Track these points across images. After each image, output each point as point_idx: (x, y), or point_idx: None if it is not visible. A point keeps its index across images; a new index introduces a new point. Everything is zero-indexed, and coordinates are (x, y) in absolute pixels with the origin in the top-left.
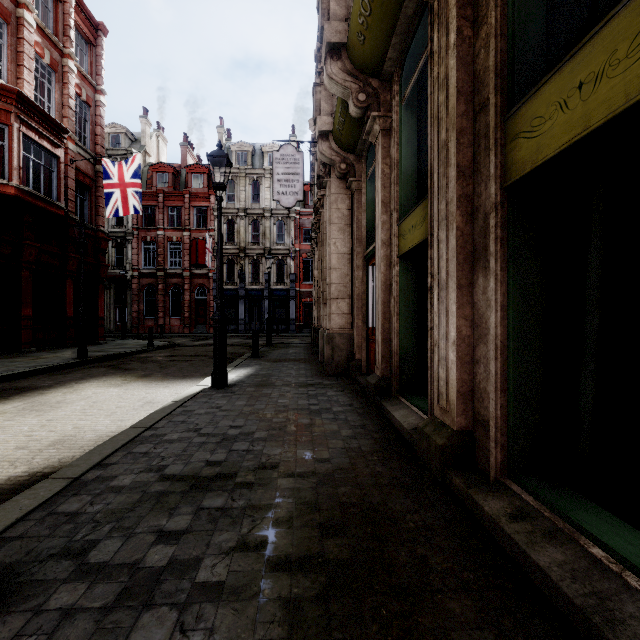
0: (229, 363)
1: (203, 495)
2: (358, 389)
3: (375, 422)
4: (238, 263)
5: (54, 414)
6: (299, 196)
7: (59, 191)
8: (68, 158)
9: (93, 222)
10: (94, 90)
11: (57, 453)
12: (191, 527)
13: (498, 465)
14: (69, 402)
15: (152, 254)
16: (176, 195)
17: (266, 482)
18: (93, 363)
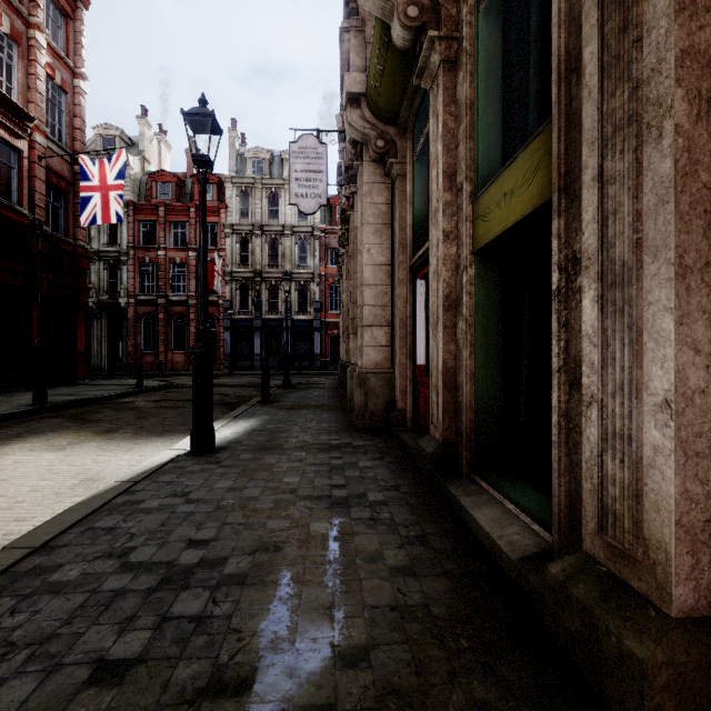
0: (231, 411)
1: None
2: (404, 455)
3: (442, 528)
4: (253, 289)
5: None
6: (322, 199)
7: (21, 193)
8: (35, 154)
9: (70, 235)
10: (72, 73)
11: None
12: None
13: None
14: None
15: (151, 278)
16: (180, 209)
17: None
18: (53, 411)
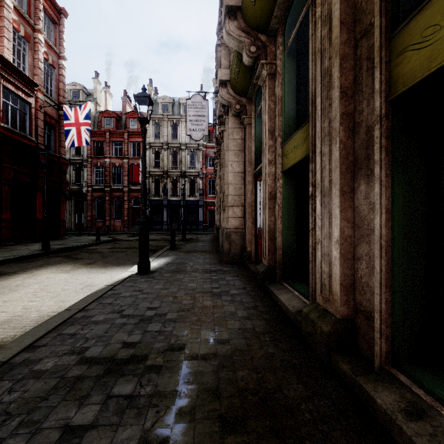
0: (154, 253)
1: (115, 380)
2: (249, 274)
3: (264, 304)
4: (162, 182)
5: (10, 296)
6: (205, 132)
7: (31, 128)
8: (38, 105)
9: (57, 151)
10: (58, 56)
11: (2, 333)
12: (97, 420)
13: (383, 354)
14: (25, 286)
15: (101, 175)
16: (118, 133)
17: (173, 365)
18: (53, 253)
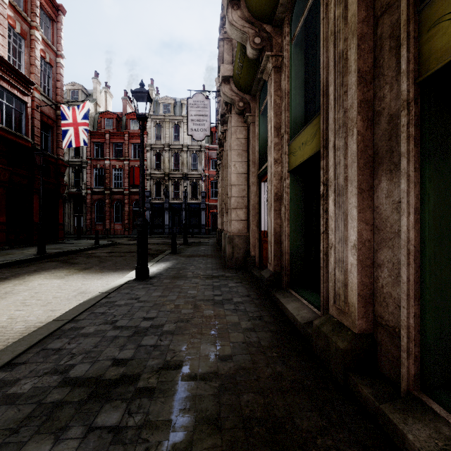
0: (154, 258)
1: (99, 407)
2: (253, 281)
3: (270, 313)
4: (164, 184)
5: None
6: (207, 132)
7: (27, 128)
8: (35, 104)
9: (55, 152)
10: (55, 55)
11: None
12: None
13: (411, 377)
14: (15, 293)
15: (101, 177)
16: (119, 135)
17: (168, 387)
18: (49, 258)
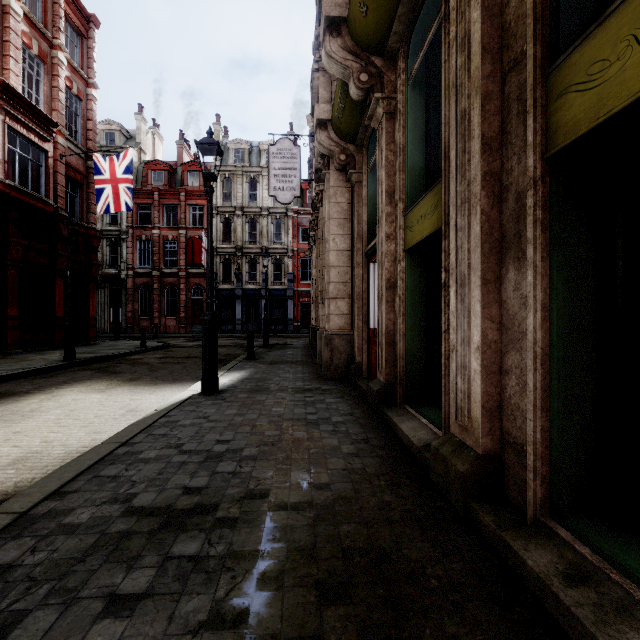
0: (223, 365)
1: (174, 537)
2: (359, 395)
3: (380, 435)
4: (235, 262)
5: (24, 425)
6: (296, 192)
7: (47, 187)
8: (58, 153)
9: (84, 219)
10: (85, 83)
11: (15, 475)
12: (152, 588)
13: (538, 501)
14: (44, 410)
15: (147, 253)
16: (172, 193)
17: (253, 517)
18: (80, 365)
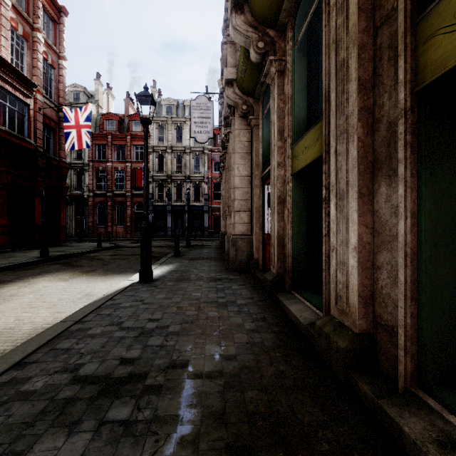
0: (157, 261)
1: (110, 403)
2: (257, 283)
3: (274, 315)
4: (166, 186)
5: (3, 306)
6: (210, 134)
7: (29, 130)
8: (37, 106)
9: (57, 155)
10: (58, 56)
11: None
12: (88, 452)
13: (408, 374)
14: (20, 295)
15: (103, 180)
16: (121, 136)
17: (174, 385)
18: (52, 261)
